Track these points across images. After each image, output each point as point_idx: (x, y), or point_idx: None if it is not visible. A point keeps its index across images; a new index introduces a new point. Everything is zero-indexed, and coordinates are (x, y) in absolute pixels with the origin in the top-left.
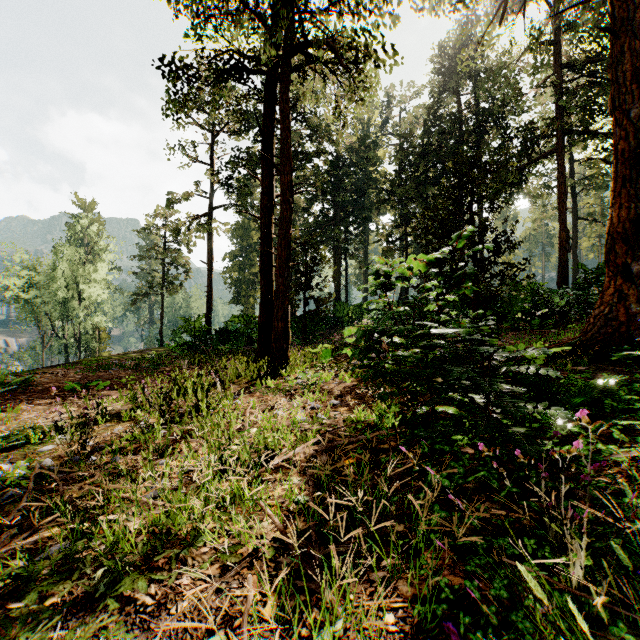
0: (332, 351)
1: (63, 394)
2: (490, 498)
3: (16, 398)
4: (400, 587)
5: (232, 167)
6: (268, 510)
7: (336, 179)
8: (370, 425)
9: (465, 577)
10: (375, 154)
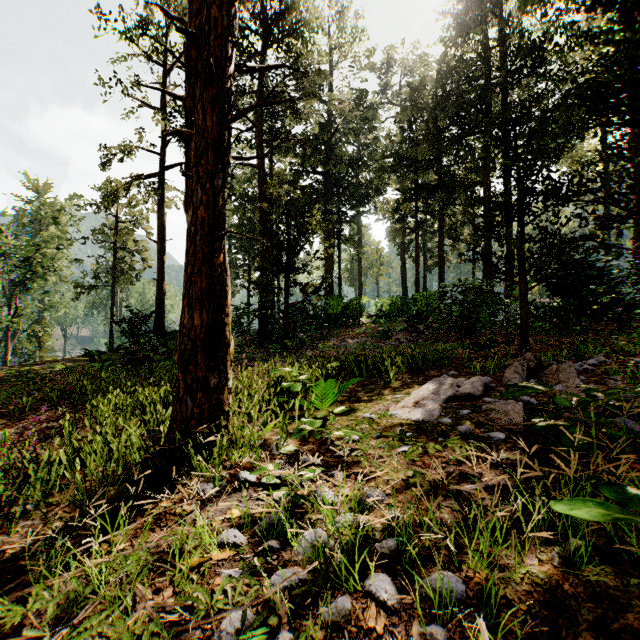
0: (332, 371)
1: None
2: None
3: None
4: None
5: None
6: None
7: (328, 146)
8: None
9: None
10: (375, 117)
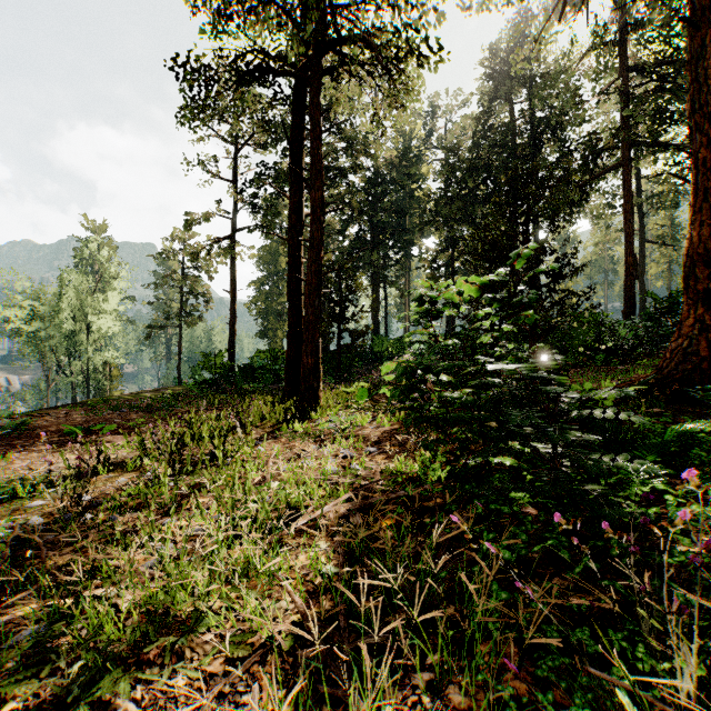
0: (369, 390)
1: (63, 439)
2: (560, 572)
3: (9, 444)
4: (451, 695)
5: (257, 184)
6: (288, 585)
7: (374, 198)
8: (412, 477)
9: (534, 682)
10: (418, 170)
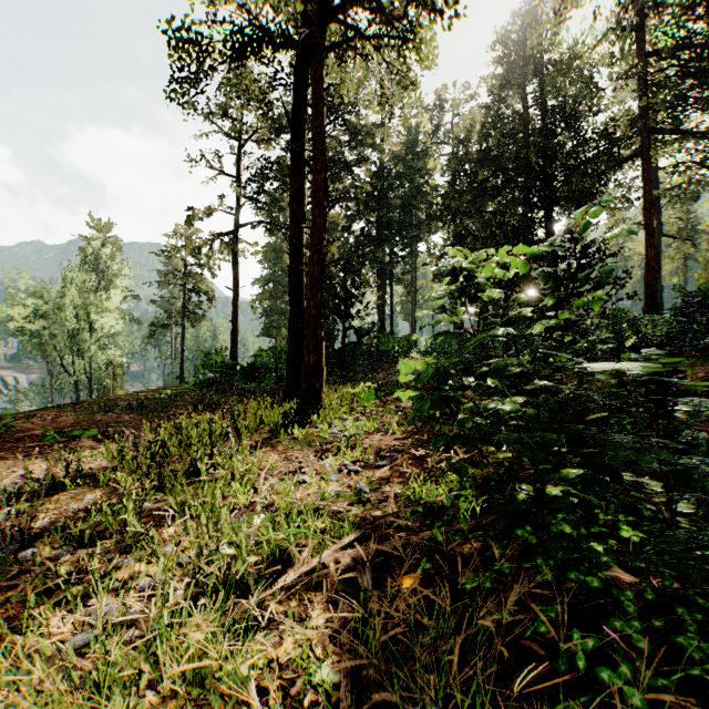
0: (376, 391)
1: (43, 445)
2: None
3: None
4: None
5: (260, 177)
6: None
7: (380, 192)
8: (435, 505)
9: None
10: (425, 163)
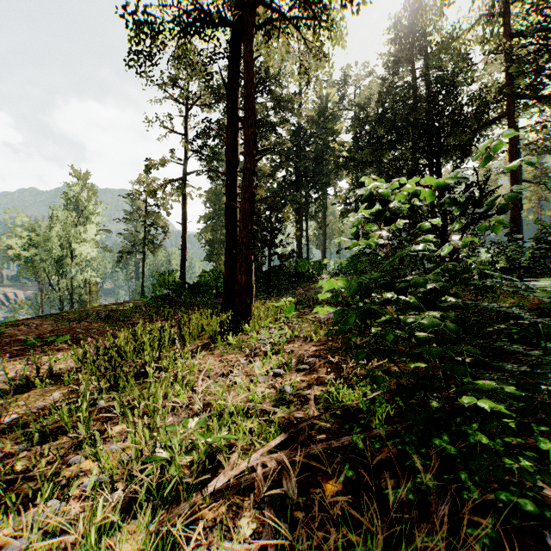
0: (295, 304)
1: (25, 348)
2: None
3: None
4: None
5: (203, 135)
6: None
7: (298, 148)
8: (351, 407)
9: None
10: (333, 125)
